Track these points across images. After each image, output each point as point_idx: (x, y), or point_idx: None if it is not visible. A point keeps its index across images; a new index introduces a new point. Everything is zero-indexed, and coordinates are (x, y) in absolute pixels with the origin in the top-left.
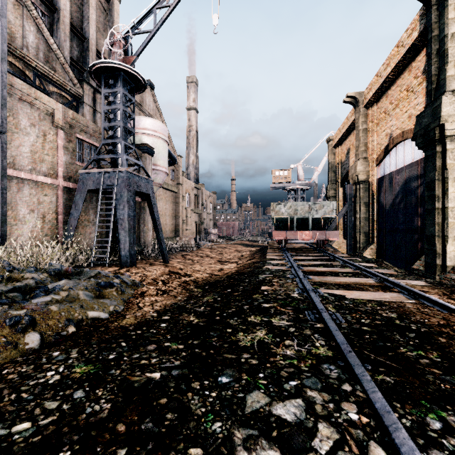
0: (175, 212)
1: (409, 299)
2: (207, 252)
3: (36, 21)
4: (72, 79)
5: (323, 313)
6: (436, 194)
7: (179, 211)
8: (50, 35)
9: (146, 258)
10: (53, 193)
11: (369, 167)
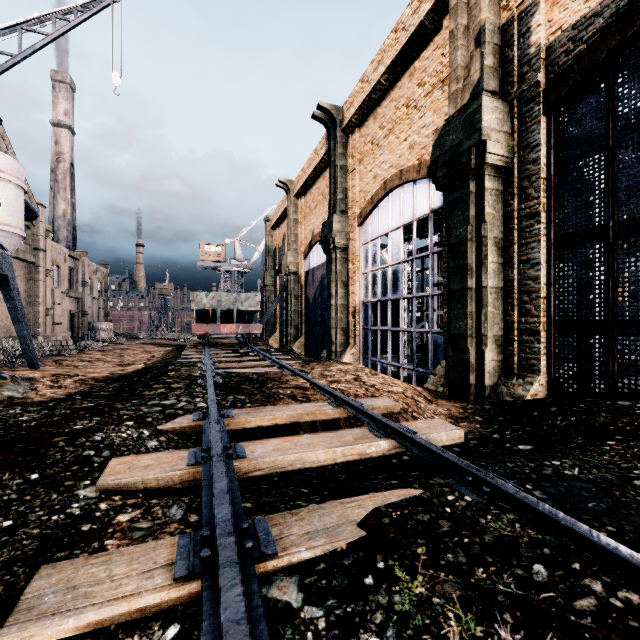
0: (32, 296)
1: (277, 369)
2: (98, 356)
3: None
4: None
5: (209, 378)
6: (332, 293)
7: (40, 294)
8: None
9: None
10: None
11: (299, 259)
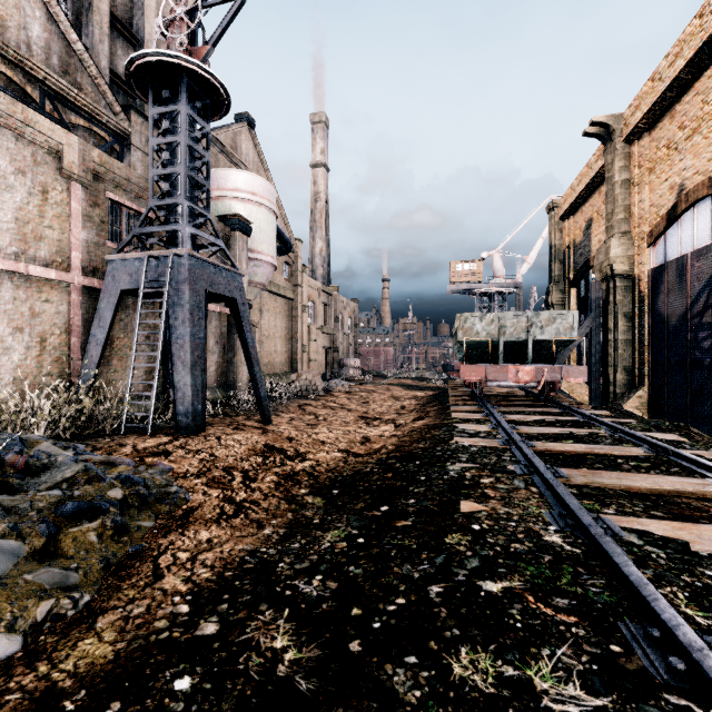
0: (291, 333)
1: None
2: (343, 400)
3: (45, 1)
4: (112, 104)
5: (701, 653)
6: None
7: (297, 330)
8: (71, 26)
9: (233, 413)
10: (62, 298)
11: (633, 249)
